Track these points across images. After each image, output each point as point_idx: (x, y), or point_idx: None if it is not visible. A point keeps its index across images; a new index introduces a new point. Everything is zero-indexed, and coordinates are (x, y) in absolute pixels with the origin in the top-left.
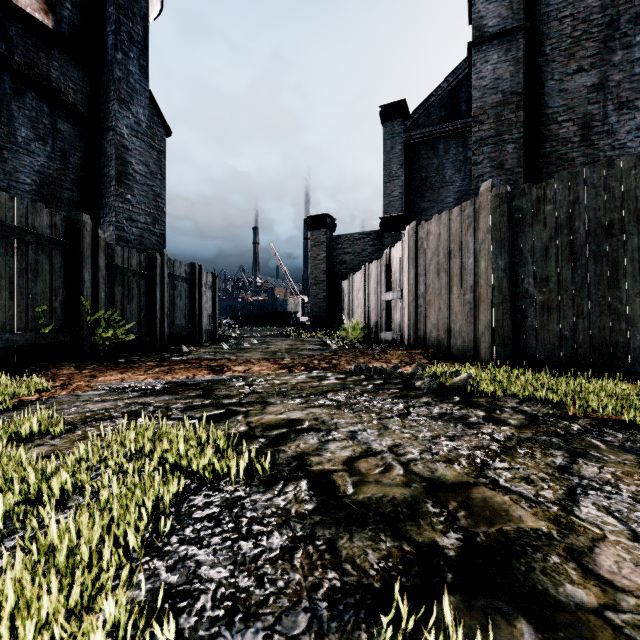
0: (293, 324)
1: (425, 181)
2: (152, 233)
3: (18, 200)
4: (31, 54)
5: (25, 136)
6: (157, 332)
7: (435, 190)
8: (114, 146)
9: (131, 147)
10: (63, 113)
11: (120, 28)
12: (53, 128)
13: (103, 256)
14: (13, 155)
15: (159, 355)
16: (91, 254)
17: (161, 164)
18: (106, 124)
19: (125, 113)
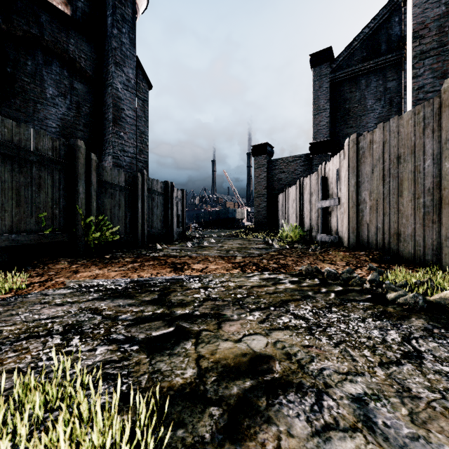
0: (240, 227)
1: (348, 111)
2: (138, 160)
3: (24, 127)
4: (55, 34)
5: (52, 93)
6: (138, 233)
7: (357, 118)
8: (111, 97)
9: (123, 98)
10: (77, 76)
11: (116, 11)
12: (71, 87)
13: (95, 174)
14: (44, 107)
15: (138, 251)
16: (85, 172)
17: (145, 110)
18: (106, 82)
19: (119, 73)
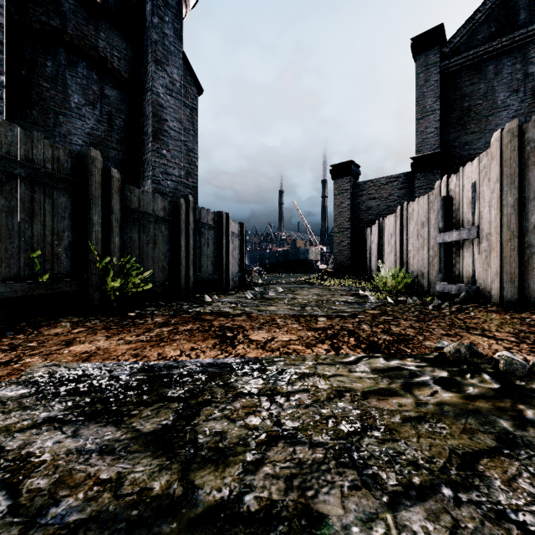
0: (314, 271)
1: (468, 111)
2: (185, 186)
3: (5, 125)
4: (82, 27)
5: (77, 102)
6: (181, 280)
7: (482, 119)
8: (151, 105)
9: (166, 105)
10: (110, 80)
11: None
12: (101, 94)
13: (117, 197)
14: (67, 119)
15: (178, 306)
16: (102, 194)
17: (193, 121)
18: (145, 86)
19: (161, 74)
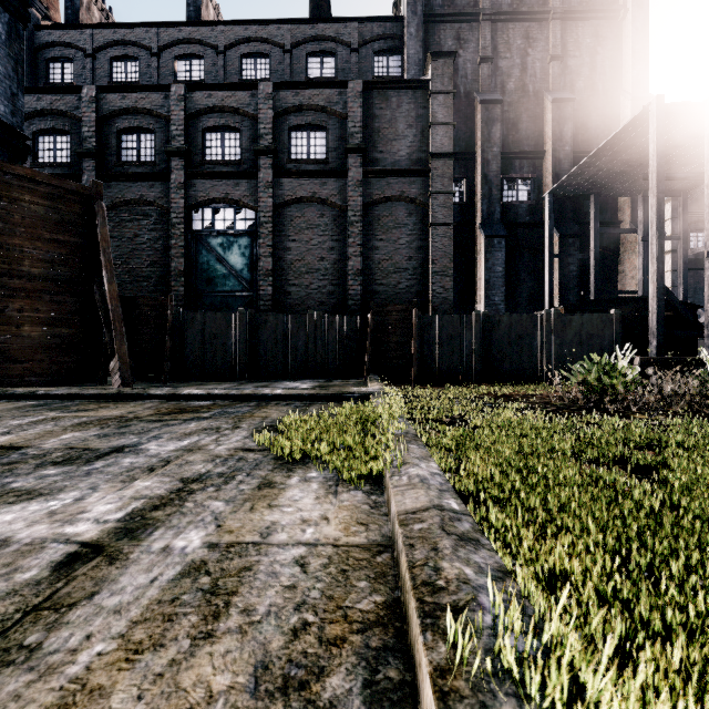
0: None
1: None
2: None
3: None
4: None
5: None
6: None
7: None
8: None
9: None
10: None
11: None
12: None
13: None
14: None
15: None
16: None
17: None
18: None
19: None
